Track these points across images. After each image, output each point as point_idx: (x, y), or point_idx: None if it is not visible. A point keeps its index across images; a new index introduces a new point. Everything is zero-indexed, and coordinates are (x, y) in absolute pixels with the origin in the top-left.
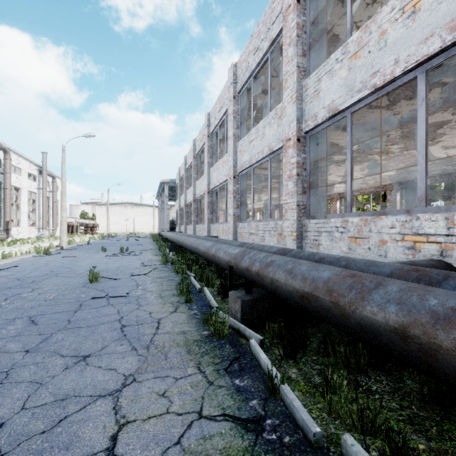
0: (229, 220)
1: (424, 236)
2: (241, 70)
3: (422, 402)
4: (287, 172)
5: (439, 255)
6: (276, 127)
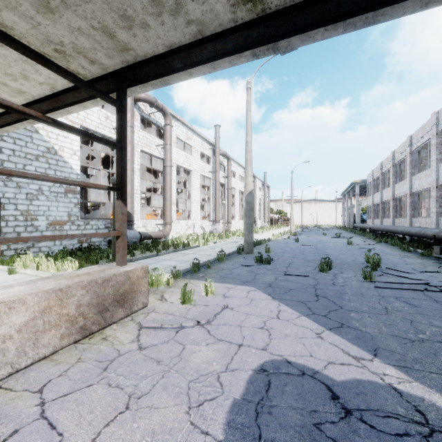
0: (432, 216)
1: None
2: None
3: None
4: None
5: None
6: None
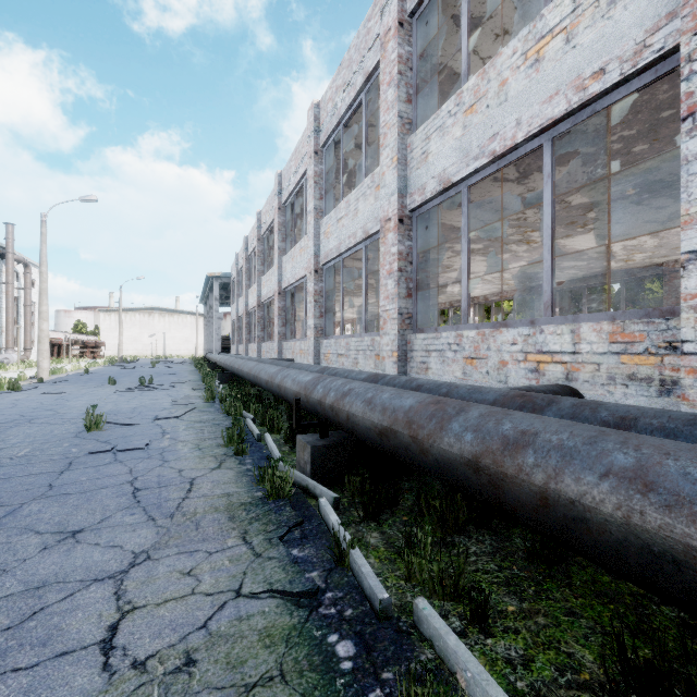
0: (309, 335)
1: (548, 355)
2: (326, 113)
3: (527, 562)
4: (386, 266)
5: (565, 379)
6: (372, 200)
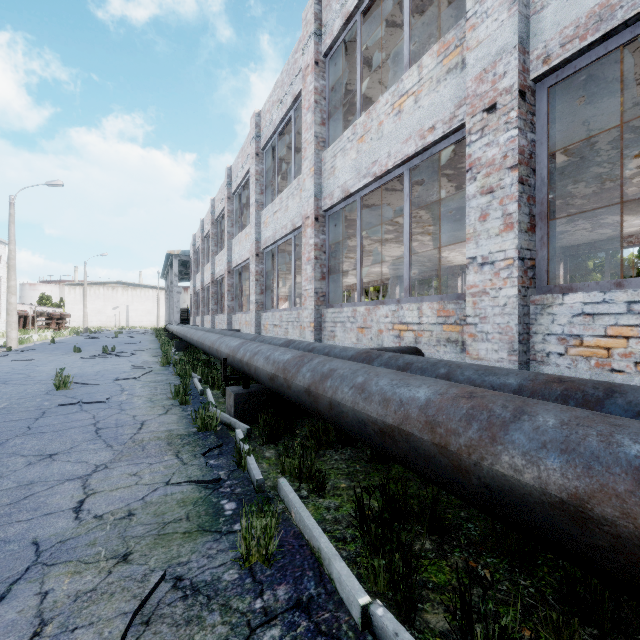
0: (252, 309)
1: (406, 325)
2: (265, 122)
3: (368, 463)
4: (306, 255)
5: (414, 342)
6: (298, 200)
